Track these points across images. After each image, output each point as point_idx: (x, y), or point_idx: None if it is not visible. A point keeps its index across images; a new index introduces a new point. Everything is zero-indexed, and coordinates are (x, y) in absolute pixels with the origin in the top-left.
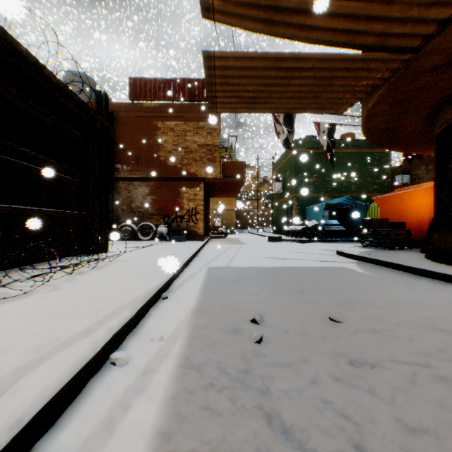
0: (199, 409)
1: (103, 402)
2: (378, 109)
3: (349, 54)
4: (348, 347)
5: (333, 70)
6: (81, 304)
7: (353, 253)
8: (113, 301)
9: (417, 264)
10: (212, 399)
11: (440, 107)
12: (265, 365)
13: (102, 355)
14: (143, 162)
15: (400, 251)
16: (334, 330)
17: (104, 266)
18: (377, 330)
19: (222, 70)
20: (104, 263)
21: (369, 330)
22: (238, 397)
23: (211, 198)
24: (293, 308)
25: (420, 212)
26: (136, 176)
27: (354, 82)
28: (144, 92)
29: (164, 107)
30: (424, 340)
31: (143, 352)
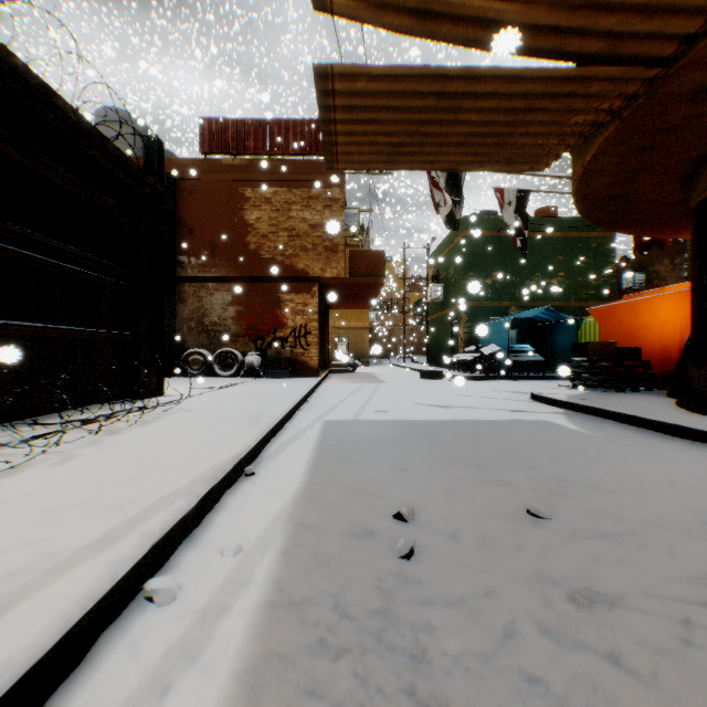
0: (298, 696)
1: (121, 681)
2: (601, 163)
3: (556, 68)
4: (564, 566)
5: (529, 98)
6: (104, 488)
7: (558, 398)
8: (159, 483)
9: (665, 416)
10: (323, 673)
11: (702, 161)
12: (418, 602)
13: (128, 584)
14: (221, 253)
15: (633, 395)
16: (537, 533)
17: (153, 420)
18: (611, 534)
19: (346, 98)
20: (155, 415)
21: (596, 533)
22: (370, 669)
23: (331, 310)
24: (465, 492)
25: (665, 332)
26: (211, 275)
27: (563, 117)
28: (224, 141)
29: (256, 165)
30: (695, 552)
31: (204, 576)
